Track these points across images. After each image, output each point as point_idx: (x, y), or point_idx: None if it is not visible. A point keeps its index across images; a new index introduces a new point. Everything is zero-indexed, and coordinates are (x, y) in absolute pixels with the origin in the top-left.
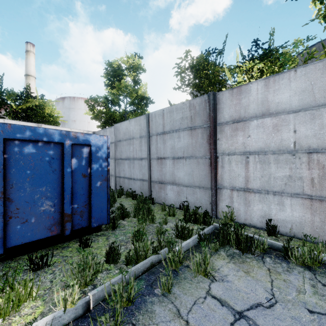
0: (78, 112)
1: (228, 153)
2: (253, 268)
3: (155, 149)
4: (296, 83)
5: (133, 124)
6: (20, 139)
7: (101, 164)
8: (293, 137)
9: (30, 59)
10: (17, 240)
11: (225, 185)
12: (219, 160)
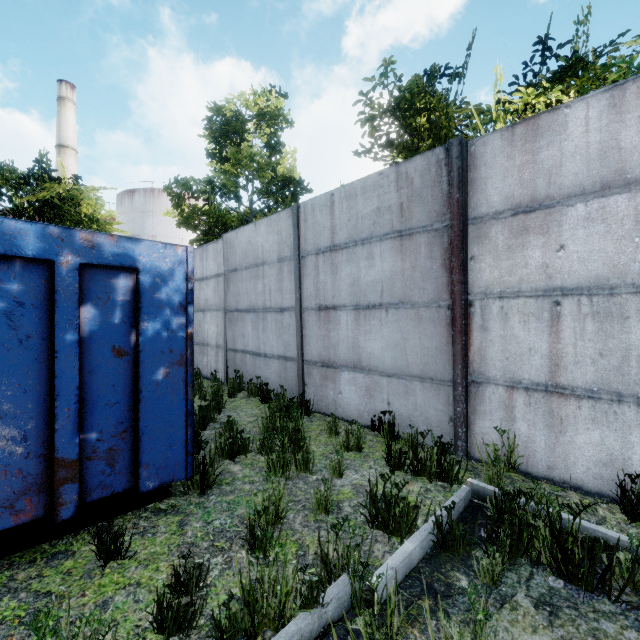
0: (161, 220)
1: (501, 292)
2: None
3: (312, 287)
4: None
5: (264, 231)
6: None
7: (169, 320)
8: None
9: (66, 114)
10: None
11: (493, 376)
12: (476, 310)
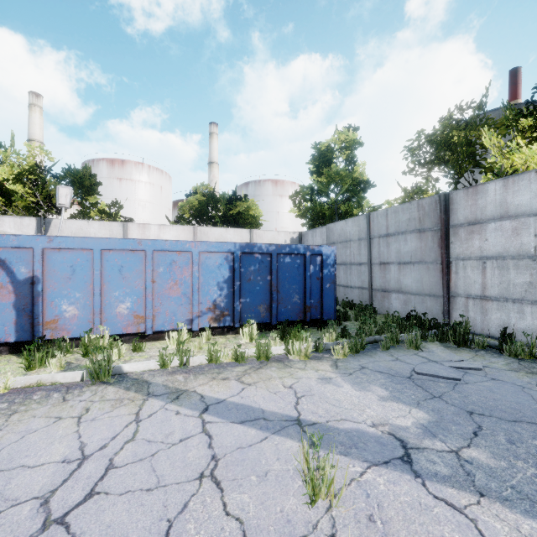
0: (265, 200)
1: (463, 257)
2: (461, 353)
3: (376, 253)
4: (536, 185)
5: (350, 225)
6: (283, 253)
7: (330, 269)
8: (533, 242)
9: (213, 143)
10: (282, 318)
11: (460, 293)
12: (453, 265)
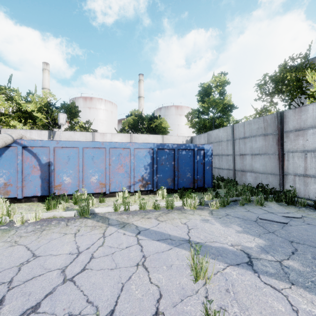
0: (171, 118)
1: (292, 151)
2: (290, 208)
3: (238, 148)
4: None
5: (222, 132)
6: (181, 149)
7: (208, 158)
8: None
9: (141, 85)
10: (180, 186)
11: (290, 172)
12: (285, 156)
